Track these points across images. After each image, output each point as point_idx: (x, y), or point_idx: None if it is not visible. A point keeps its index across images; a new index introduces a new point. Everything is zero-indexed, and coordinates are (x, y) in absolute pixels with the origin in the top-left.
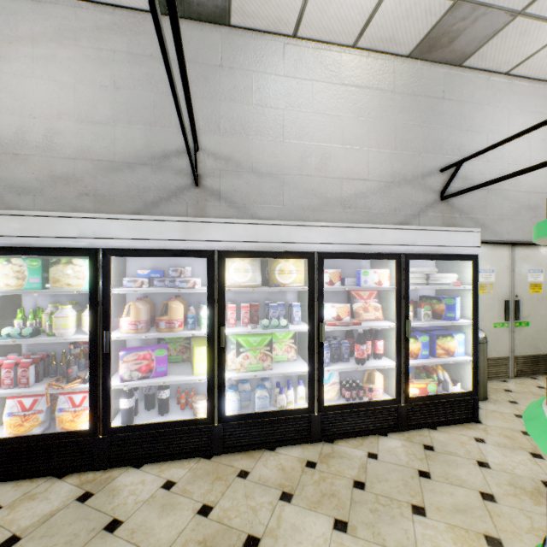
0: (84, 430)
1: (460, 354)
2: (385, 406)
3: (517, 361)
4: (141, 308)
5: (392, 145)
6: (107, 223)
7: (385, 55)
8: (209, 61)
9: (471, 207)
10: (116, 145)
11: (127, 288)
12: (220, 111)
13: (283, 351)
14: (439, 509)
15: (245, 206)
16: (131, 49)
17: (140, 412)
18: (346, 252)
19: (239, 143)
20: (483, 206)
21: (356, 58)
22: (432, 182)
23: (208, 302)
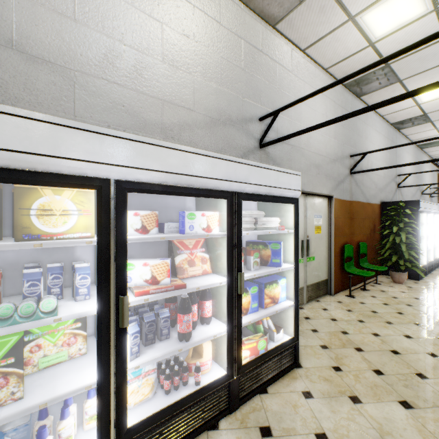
0: None
1: (283, 299)
2: (215, 388)
3: (308, 289)
4: None
5: (218, 80)
6: None
7: None
8: None
9: (281, 158)
10: None
11: None
12: None
13: (59, 346)
14: None
15: None
16: None
17: None
18: (164, 184)
19: None
20: (289, 159)
21: None
22: (253, 129)
23: None
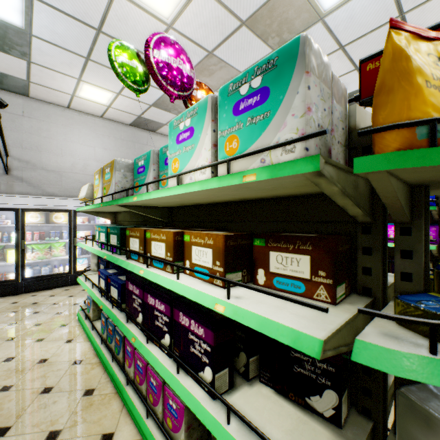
0: None
1: None
2: None
3: None
4: None
5: None
6: None
7: (118, 122)
8: (16, 112)
9: None
10: None
11: None
12: (23, 138)
13: (59, 252)
14: None
15: (39, 185)
16: None
17: None
18: None
19: (35, 155)
20: None
21: (103, 122)
22: None
23: (16, 230)
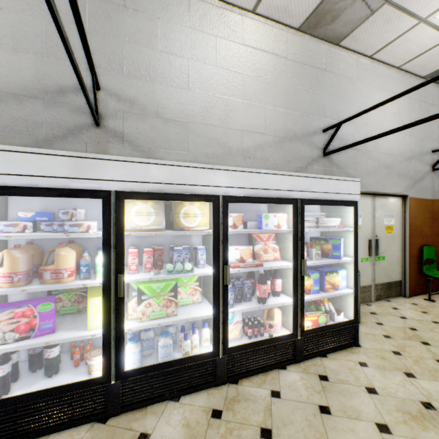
0: None
1: (343, 287)
2: (284, 341)
3: (377, 288)
4: (18, 257)
5: (285, 105)
6: None
7: (279, 24)
8: None
9: (345, 163)
10: None
11: (3, 233)
12: (124, 52)
13: (188, 294)
14: None
15: (150, 150)
16: None
17: (22, 375)
18: (250, 196)
19: (144, 86)
20: (354, 163)
21: (255, 23)
22: (317, 140)
23: (104, 248)
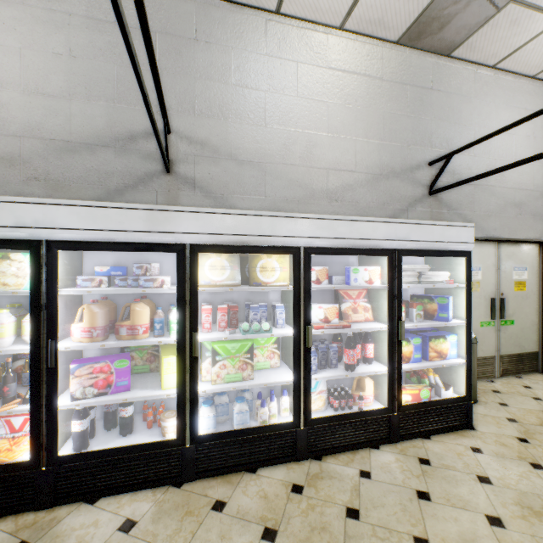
0: (22, 462)
1: (452, 356)
2: (376, 416)
3: (503, 361)
4: (97, 312)
5: (380, 136)
6: (52, 210)
7: (373, 39)
8: (183, 33)
9: (459, 202)
10: (72, 123)
11: (81, 288)
12: (195, 90)
13: (265, 358)
14: (445, 541)
15: (223, 196)
16: (90, 12)
17: (98, 433)
18: (335, 247)
19: (217, 126)
20: (470, 202)
21: (343, 41)
22: (421, 176)
23: (179, 305)
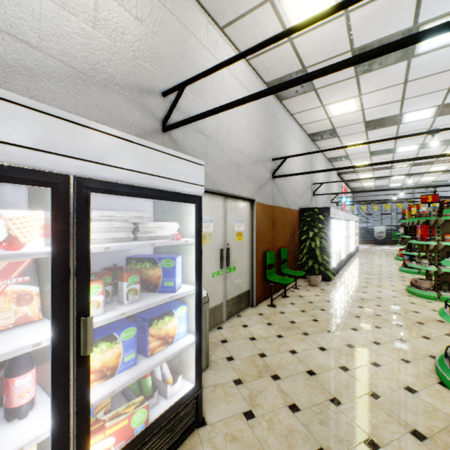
0: None
1: (182, 335)
2: None
3: (229, 305)
4: None
5: (92, 18)
6: None
7: None
8: None
9: (194, 150)
10: None
11: None
12: None
13: None
14: None
15: None
16: None
17: None
18: None
19: None
20: (204, 152)
21: None
22: (153, 104)
23: None
